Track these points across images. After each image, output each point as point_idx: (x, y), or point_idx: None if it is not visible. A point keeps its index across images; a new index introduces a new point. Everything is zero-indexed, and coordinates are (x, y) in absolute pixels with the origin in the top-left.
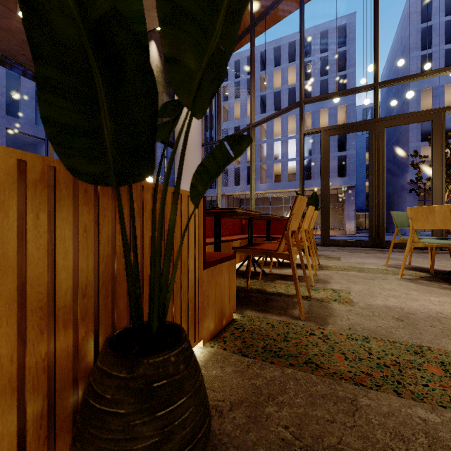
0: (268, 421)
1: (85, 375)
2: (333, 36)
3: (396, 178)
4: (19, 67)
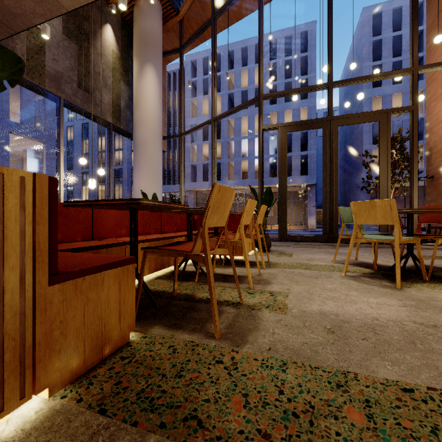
0: None
1: None
2: (296, 42)
3: (352, 177)
4: None
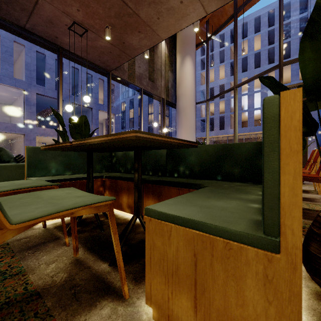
0: None
1: None
2: (295, 5)
3: None
4: (95, 67)
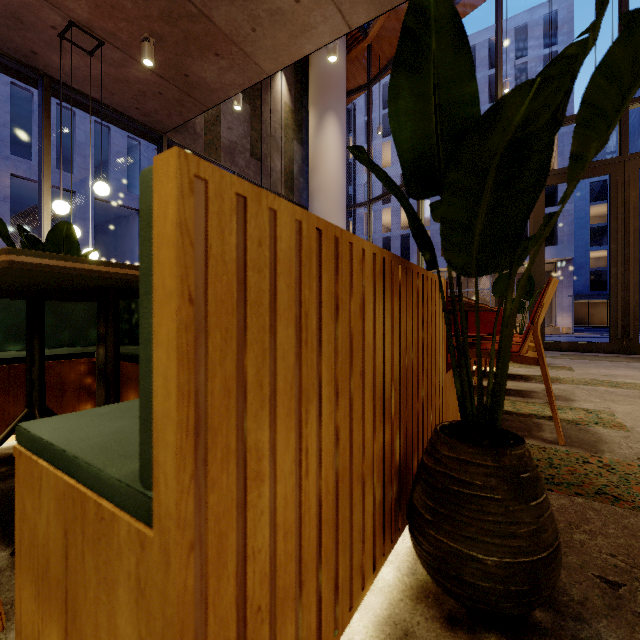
0: (584, 548)
1: (395, 473)
2: (536, 32)
3: None
4: (130, 124)
